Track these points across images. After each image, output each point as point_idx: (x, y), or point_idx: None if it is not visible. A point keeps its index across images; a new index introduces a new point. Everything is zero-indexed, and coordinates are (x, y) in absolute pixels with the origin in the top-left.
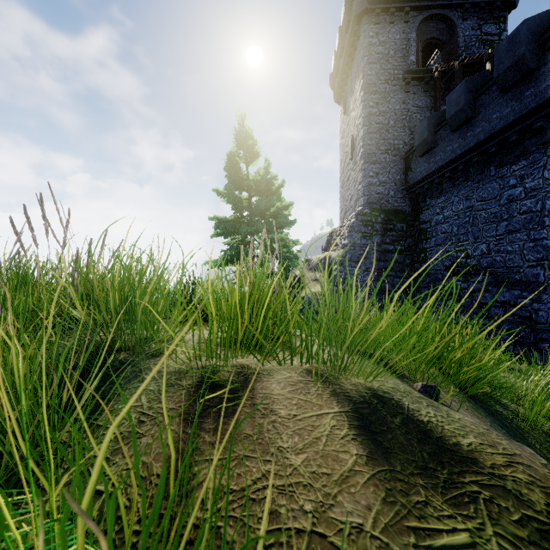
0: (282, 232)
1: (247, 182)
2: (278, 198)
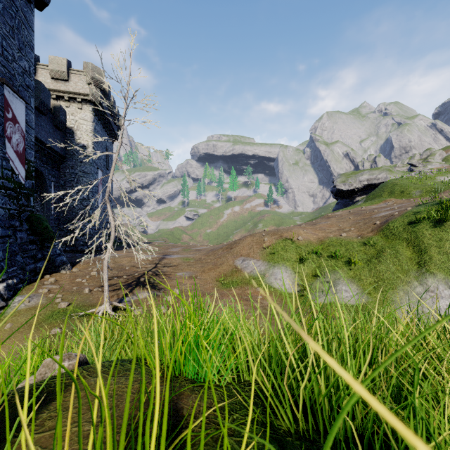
0: None
1: None
2: None
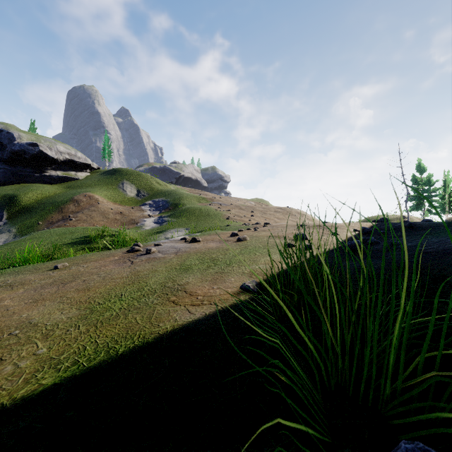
0: (450, 194)
1: (419, 183)
2: (449, 178)
